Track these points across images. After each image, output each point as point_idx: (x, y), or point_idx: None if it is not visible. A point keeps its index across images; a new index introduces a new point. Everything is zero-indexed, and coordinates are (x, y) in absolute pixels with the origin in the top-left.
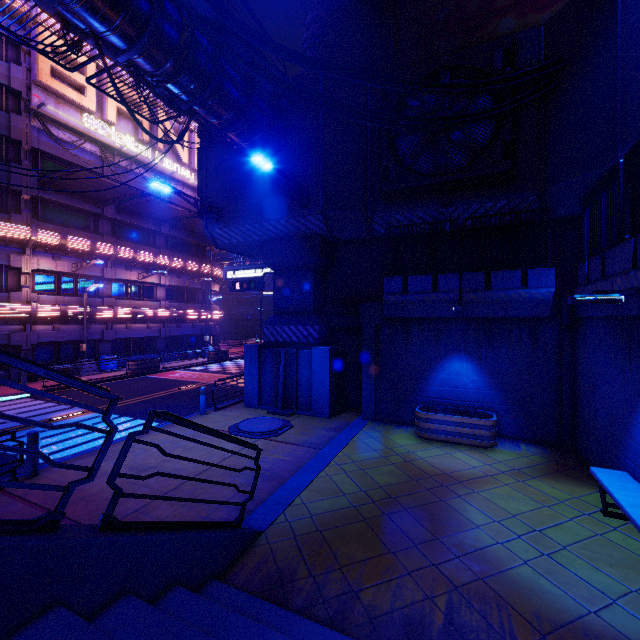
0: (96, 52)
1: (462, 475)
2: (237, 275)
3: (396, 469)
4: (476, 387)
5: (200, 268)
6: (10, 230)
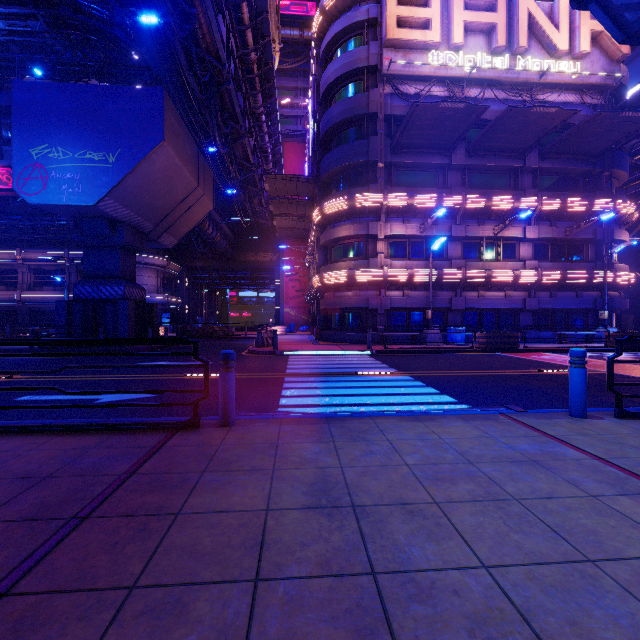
0: None
1: None
2: None
3: None
4: None
5: (590, 205)
6: (367, 199)
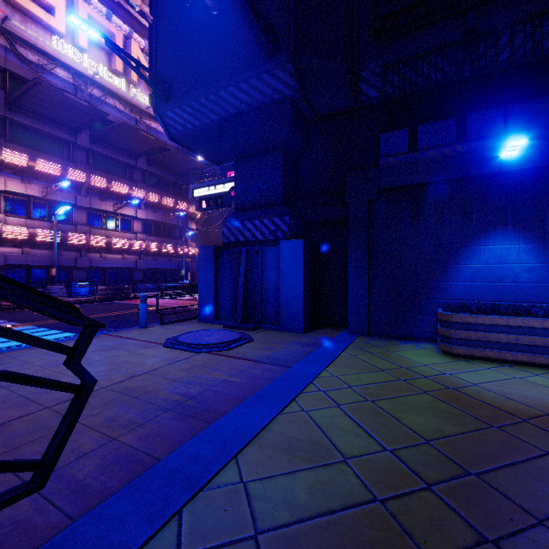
0: None
1: None
2: (203, 192)
3: (438, 402)
4: (535, 278)
5: (176, 204)
6: None
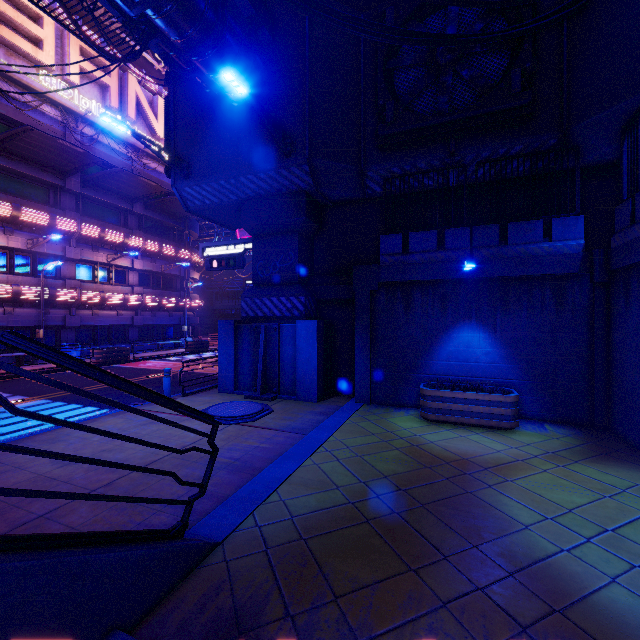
0: (56, 4)
1: (486, 460)
2: (214, 252)
3: (402, 455)
4: (490, 360)
5: (177, 253)
6: None
